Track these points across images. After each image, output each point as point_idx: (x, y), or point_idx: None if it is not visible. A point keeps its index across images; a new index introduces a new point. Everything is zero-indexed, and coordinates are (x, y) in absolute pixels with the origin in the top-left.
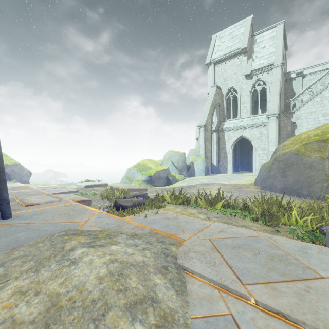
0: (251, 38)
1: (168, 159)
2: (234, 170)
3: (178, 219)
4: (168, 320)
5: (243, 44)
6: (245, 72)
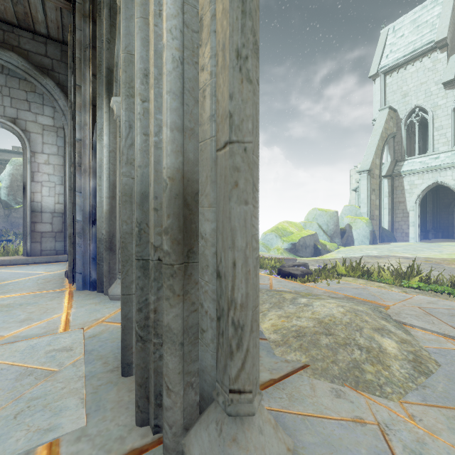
0: (454, 19)
1: (312, 221)
2: (421, 238)
3: (368, 290)
4: (407, 342)
5: (440, 34)
6: (443, 78)
